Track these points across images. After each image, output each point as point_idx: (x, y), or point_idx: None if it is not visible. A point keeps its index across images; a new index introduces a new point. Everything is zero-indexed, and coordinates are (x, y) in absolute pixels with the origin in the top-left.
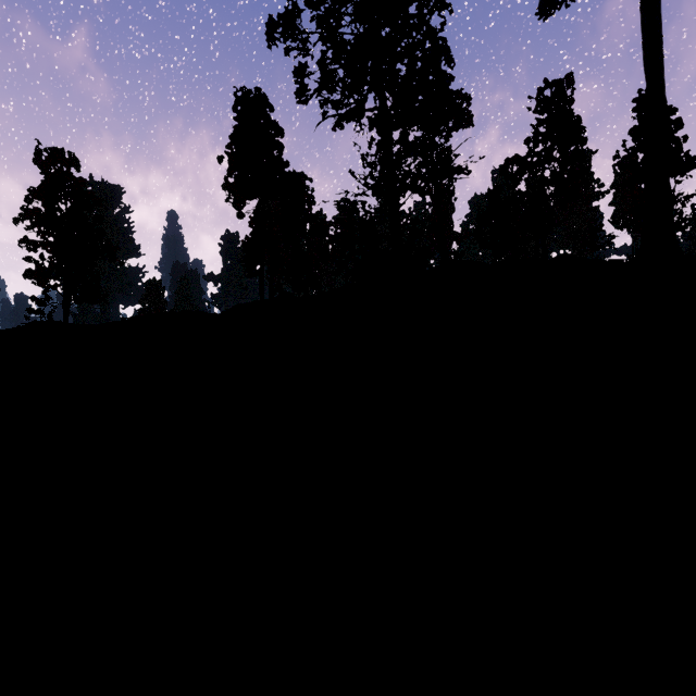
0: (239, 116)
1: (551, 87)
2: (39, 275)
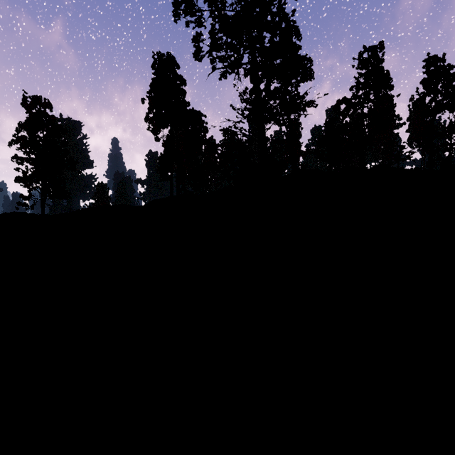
0: (156, 72)
1: (368, 51)
2: (25, 180)
